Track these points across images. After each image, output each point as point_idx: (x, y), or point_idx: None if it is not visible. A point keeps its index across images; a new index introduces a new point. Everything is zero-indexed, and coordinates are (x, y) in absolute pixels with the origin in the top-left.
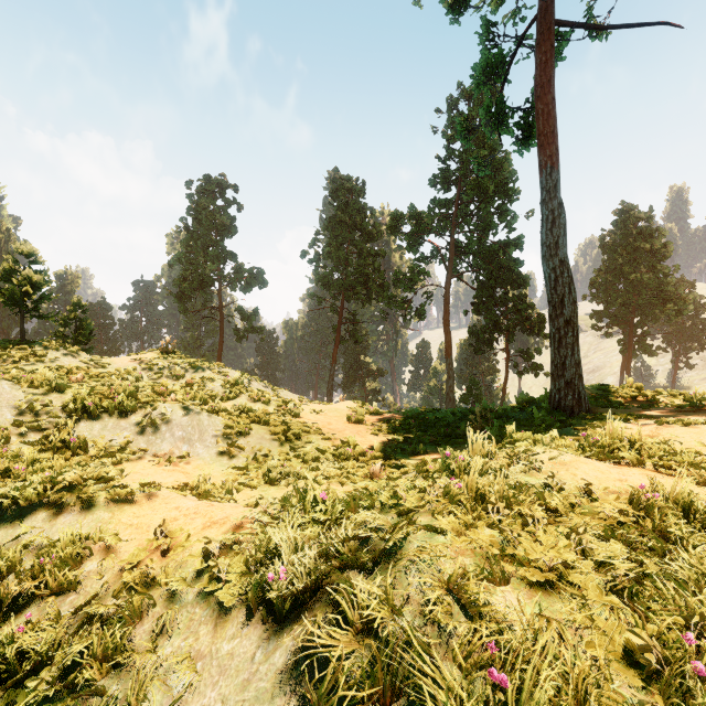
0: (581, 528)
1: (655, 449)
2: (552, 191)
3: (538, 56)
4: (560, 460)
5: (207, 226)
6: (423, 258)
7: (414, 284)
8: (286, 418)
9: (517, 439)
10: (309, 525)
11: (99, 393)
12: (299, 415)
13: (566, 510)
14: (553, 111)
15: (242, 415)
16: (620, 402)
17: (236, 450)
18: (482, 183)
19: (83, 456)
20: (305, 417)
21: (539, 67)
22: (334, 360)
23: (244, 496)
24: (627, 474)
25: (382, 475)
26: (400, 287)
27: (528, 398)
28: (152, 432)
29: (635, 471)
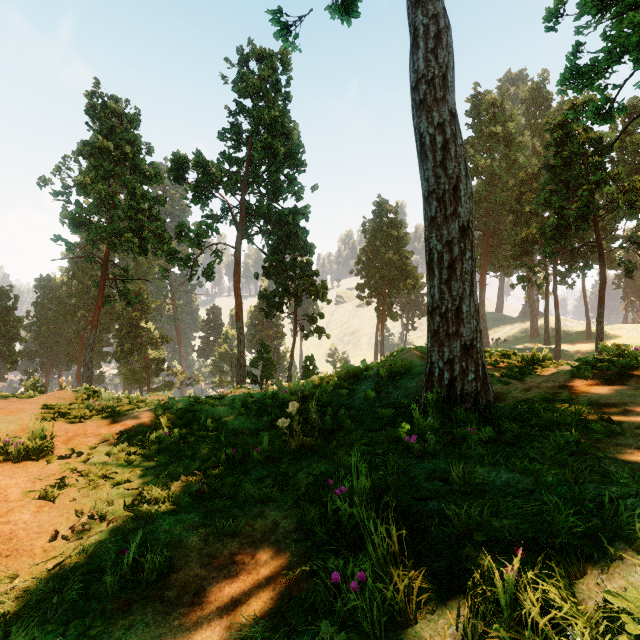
0: None
1: None
2: None
3: None
4: None
5: None
6: (212, 216)
7: (201, 240)
8: None
9: None
10: None
11: None
12: None
13: None
14: None
15: None
16: None
17: None
18: (273, 144)
19: None
20: None
21: None
22: (95, 325)
23: None
24: None
25: None
26: (185, 242)
27: (354, 370)
28: None
29: None
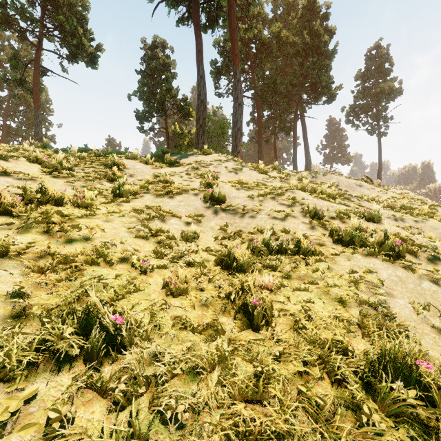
0: None
1: None
2: (38, 117)
3: (34, 74)
4: None
5: None
6: None
7: None
8: None
9: None
10: None
11: None
12: None
13: None
14: (39, 93)
15: None
16: None
17: None
18: (27, 97)
19: None
20: None
21: (35, 77)
22: None
23: None
24: None
25: None
26: None
27: None
28: None
29: None
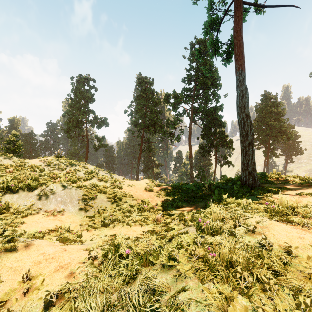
0: (308, 298)
1: (303, 211)
2: (242, 81)
3: (235, 18)
4: (262, 223)
5: (81, 98)
6: (179, 114)
7: (175, 125)
8: (115, 189)
9: (229, 202)
10: (117, 275)
11: (18, 178)
12: (121, 187)
13: (283, 270)
14: (242, 44)
15: (93, 188)
16: (272, 181)
17: (89, 207)
18: (205, 81)
19: (5, 213)
20: (124, 188)
21: (236, 23)
22: (139, 159)
23: (90, 234)
24: (302, 233)
25: (161, 220)
26: (169, 127)
27: (229, 178)
28: (45, 199)
29: (305, 230)
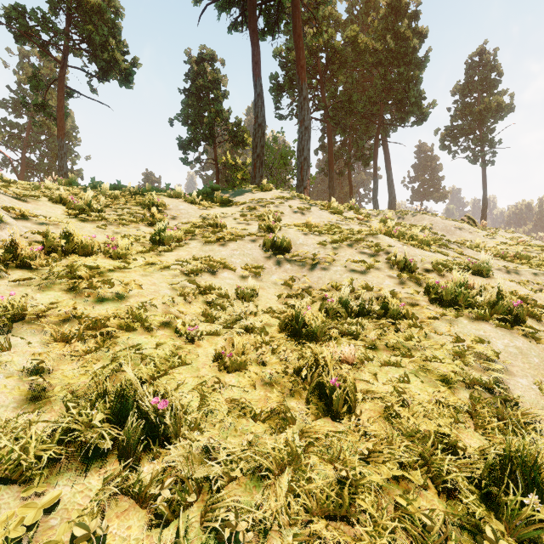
0: None
1: None
2: (62, 148)
3: (58, 96)
4: None
5: None
6: None
7: None
8: None
9: None
10: None
11: None
12: None
13: None
14: (63, 119)
15: None
16: None
17: None
18: (50, 125)
19: None
20: None
21: (58, 100)
22: None
23: None
24: None
25: None
26: None
27: None
28: None
29: None
